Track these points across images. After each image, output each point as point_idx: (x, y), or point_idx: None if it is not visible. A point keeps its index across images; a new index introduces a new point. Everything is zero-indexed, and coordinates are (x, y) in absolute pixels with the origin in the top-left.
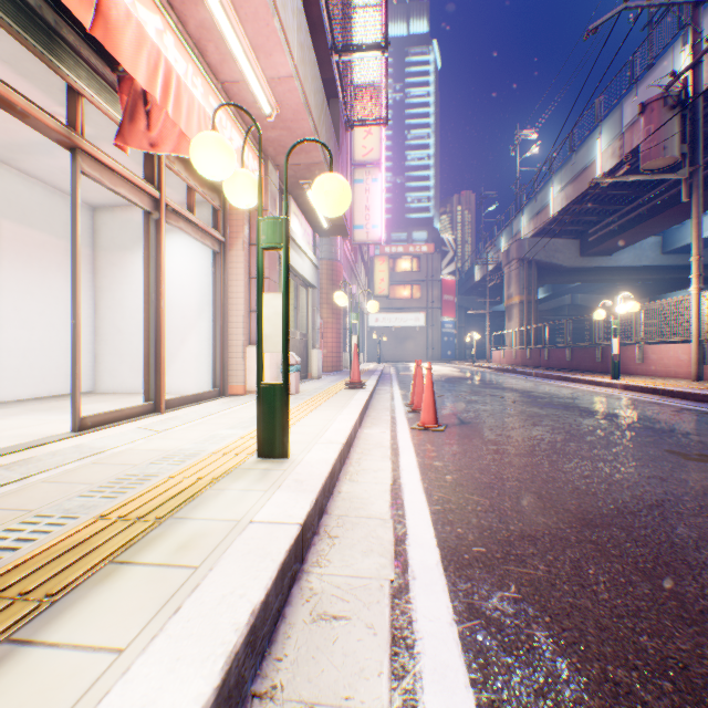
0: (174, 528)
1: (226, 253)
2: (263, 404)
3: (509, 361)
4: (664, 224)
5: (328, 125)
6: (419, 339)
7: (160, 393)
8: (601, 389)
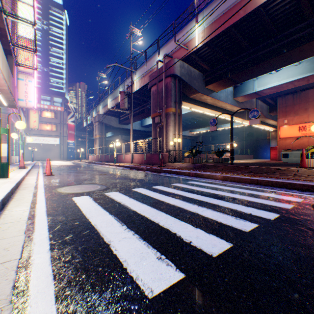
0: None
1: None
2: (2, 167)
3: (95, 159)
4: (138, 119)
5: (10, 75)
6: (57, 150)
7: None
8: (110, 166)
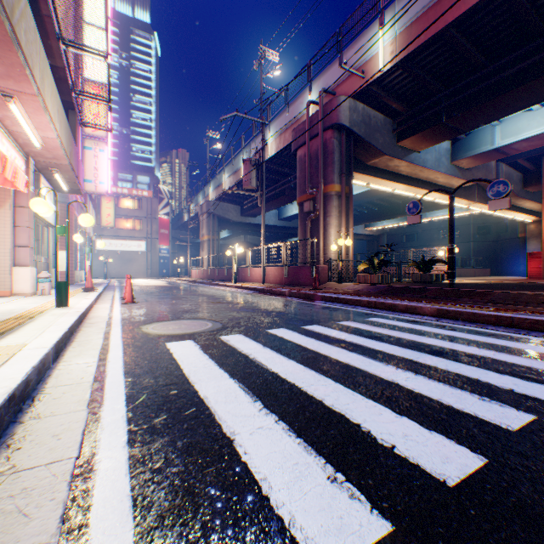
0: (47, 314)
1: None
2: (59, 289)
3: (201, 276)
4: (274, 206)
5: (72, 142)
6: (142, 260)
7: None
8: (227, 288)
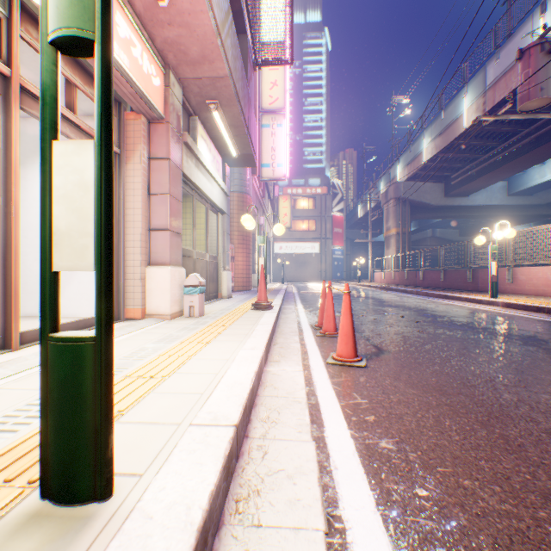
0: None
1: (121, 166)
2: (51, 382)
3: (389, 281)
4: (514, 169)
5: (233, 41)
6: (315, 263)
7: (11, 324)
8: (484, 307)
